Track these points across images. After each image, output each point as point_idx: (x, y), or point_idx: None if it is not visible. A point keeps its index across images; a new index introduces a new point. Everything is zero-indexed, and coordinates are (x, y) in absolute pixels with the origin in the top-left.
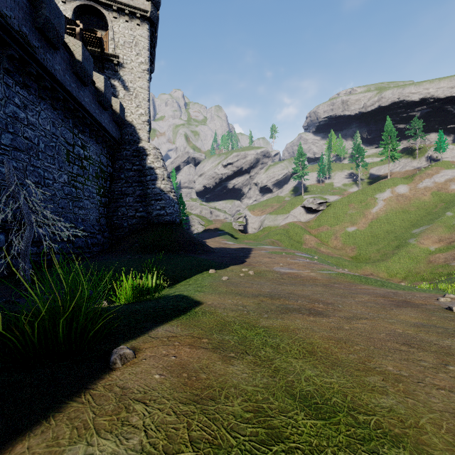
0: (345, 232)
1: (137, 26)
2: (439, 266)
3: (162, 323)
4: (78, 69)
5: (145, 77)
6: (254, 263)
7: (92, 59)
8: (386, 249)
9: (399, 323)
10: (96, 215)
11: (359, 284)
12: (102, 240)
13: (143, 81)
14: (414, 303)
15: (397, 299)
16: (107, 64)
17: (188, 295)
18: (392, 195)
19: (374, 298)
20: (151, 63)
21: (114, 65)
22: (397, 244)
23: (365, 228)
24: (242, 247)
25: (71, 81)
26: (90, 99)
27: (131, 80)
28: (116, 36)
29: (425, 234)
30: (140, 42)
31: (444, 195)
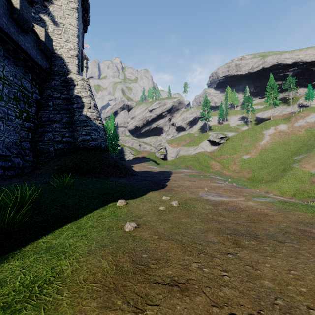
0: (242, 159)
1: None
2: None
3: None
4: None
5: (74, 14)
6: (176, 187)
7: None
8: (275, 172)
9: None
10: (15, 138)
11: None
12: (21, 164)
13: (72, 18)
14: None
15: None
16: None
17: None
18: (275, 131)
19: None
20: (85, 13)
21: None
22: (283, 168)
23: (257, 156)
24: (163, 171)
25: None
26: (0, 11)
27: (60, 16)
28: None
29: (305, 160)
30: None
31: None
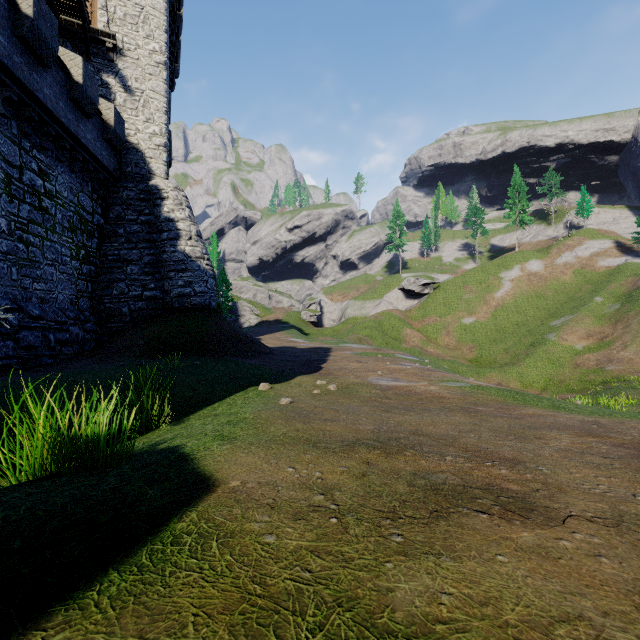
0: (461, 324)
1: None
2: (589, 372)
3: None
4: (26, 30)
5: (160, 74)
6: (336, 371)
7: (56, 20)
8: (517, 348)
9: None
10: (70, 292)
11: (517, 406)
12: (80, 335)
13: (157, 80)
14: None
15: (623, 441)
16: (95, 47)
17: (191, 452)
18: (522, 273)
19: (579, 438)
20: (174, 60)
21: (106, 49)
22: (532, 341)
23: (487, 319)
24: (316, 347)
25: (12, 50)
26: (55, 92)
27: (136, 77)
28: (110, 3)
29: (568, 327)
30: (152, 17)
31: (590, 274)
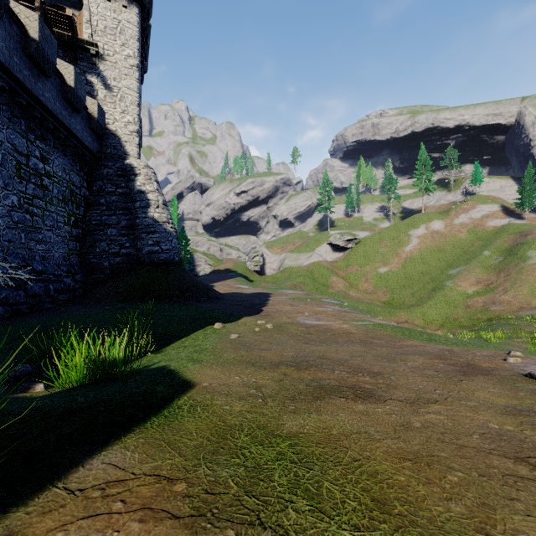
0: (377, 273)
1: (123, 8)
2: (477, 312)
3: (108, 443)
4: (33, 51)
5: (134, 74)
6: (273, 313)
7: (55, 40)
8: (421, 292)
9: (484, 407)
10: (63, 251)
11: (403, 339)
12: (71, 285)
13: (131, 80)
14: (482, 368)
15: (457, 361)
16: (81, 53)
17: (175, 369)
18: (427, 231)
19: (429, 360)
20: (143, 60)
21: (90, 55)
22: (433, 286)
23: (398, 269)
24: (259, 292)
25: (22, 66)
26: (53, 95)
27: (114, 77)
28: (93, 18)
29: (462, 275)
30: (127, 29)
31: (481, 232)
